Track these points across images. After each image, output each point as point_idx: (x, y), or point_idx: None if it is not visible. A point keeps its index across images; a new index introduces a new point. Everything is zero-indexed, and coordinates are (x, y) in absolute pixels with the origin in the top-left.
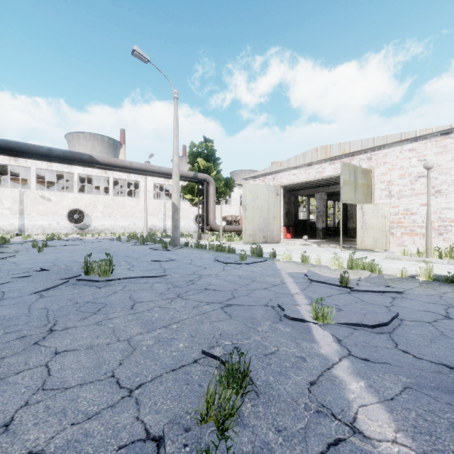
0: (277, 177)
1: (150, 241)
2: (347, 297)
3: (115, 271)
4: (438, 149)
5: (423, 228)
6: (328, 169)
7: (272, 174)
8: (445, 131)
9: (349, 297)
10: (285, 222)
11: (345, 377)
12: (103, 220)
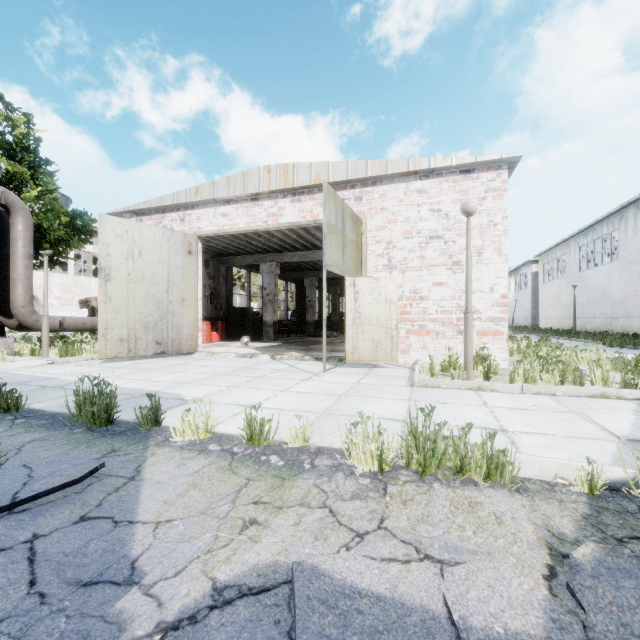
0: (190, 218)
1: None
2: None
3: None
4: (457, 195)
5: (437, 323)
6: (289, 210)
7: (178, 211)
8: (466, 167)
9: None
10: (209, 311)
11: None
12: None
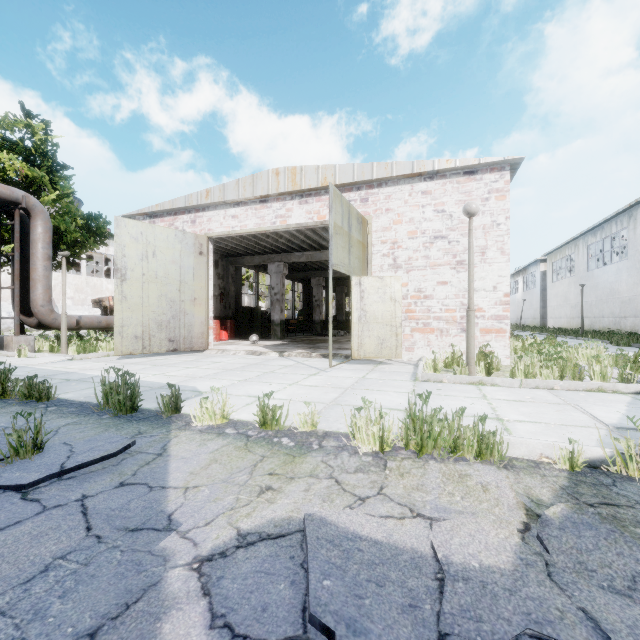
0: (201, 219)
1: None
2: None
3: None
4: (461, 196)
5: (441, 321)
6: (296, 211)
7: (190, 213)
8: (470, 169)
9: None
10: (218, 310)
11: None
12: None
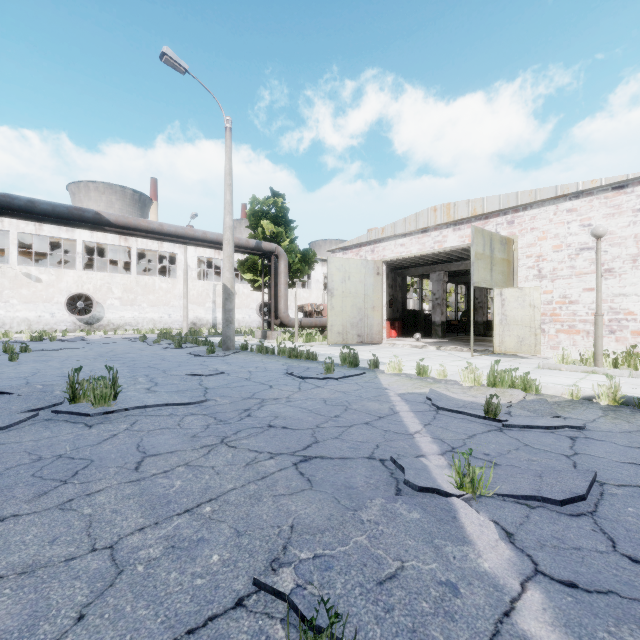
0: (378, 249)
1: (191, 342)
2: (501, 438)
3: (124, 393)
4: (609, 209)
5: (587, 323)
6: (451, 237)
7: (370, 245)
8: (619, 184)
9: (503, 438)
10: (388, 314)
11: (546, 639)
12: (121, 310)
